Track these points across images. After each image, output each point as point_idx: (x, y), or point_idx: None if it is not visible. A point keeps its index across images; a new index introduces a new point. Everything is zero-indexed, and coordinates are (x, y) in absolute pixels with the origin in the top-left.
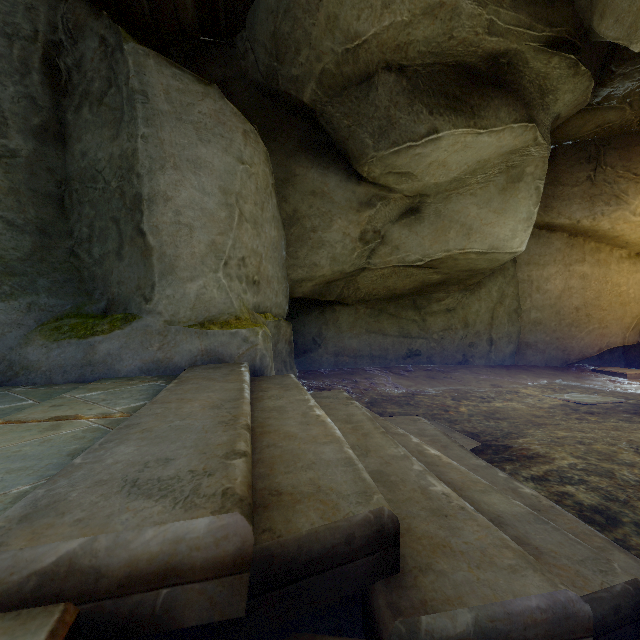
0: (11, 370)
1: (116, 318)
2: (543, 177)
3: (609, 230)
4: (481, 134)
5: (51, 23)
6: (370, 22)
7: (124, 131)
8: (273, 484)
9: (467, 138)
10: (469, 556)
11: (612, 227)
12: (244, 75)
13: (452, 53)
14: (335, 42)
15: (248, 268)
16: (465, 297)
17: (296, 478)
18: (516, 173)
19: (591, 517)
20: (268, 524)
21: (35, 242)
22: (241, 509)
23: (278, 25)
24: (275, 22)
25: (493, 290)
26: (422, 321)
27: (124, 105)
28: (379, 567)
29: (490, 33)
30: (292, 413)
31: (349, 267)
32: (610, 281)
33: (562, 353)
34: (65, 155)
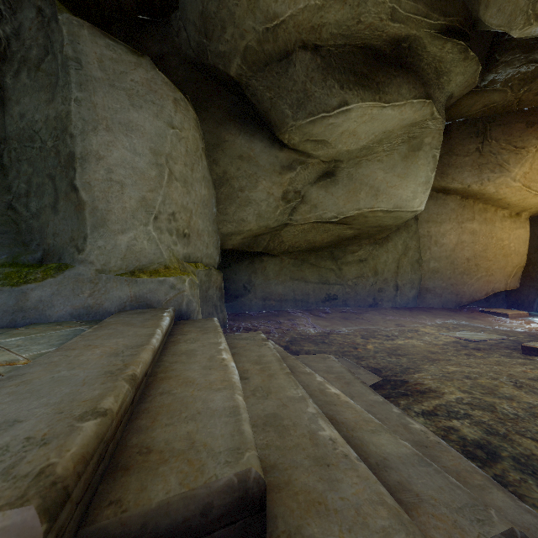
0: None
1: (50, 267)
2: (439, 147)
3: (494, 193)
4: (385, 107)
5: None
6: (287, 4)
7: (59, 95)
8: (147, 439)
9: (373, 111)
10: (342, 516)
11: (496, 191)
12: (178, 51)
13: (360, 36)
14: (256, 21)
15: (178, 222)
16: (375, 249)
17: (174, 431)
18: (416, 143)
19: (473, 452)
20: (119, 493)
21: None
22: (42, 499)
23: (205, 5)
24: (203, 2)
25: (398, 243)
26: (338, 270)
27: (59, 71)
28: (242, 536)
29: (393, 19)
30: (200, 357)
31: (273, 223)
32: (495, 236)
33: (456, 297)
34: (4, 116)
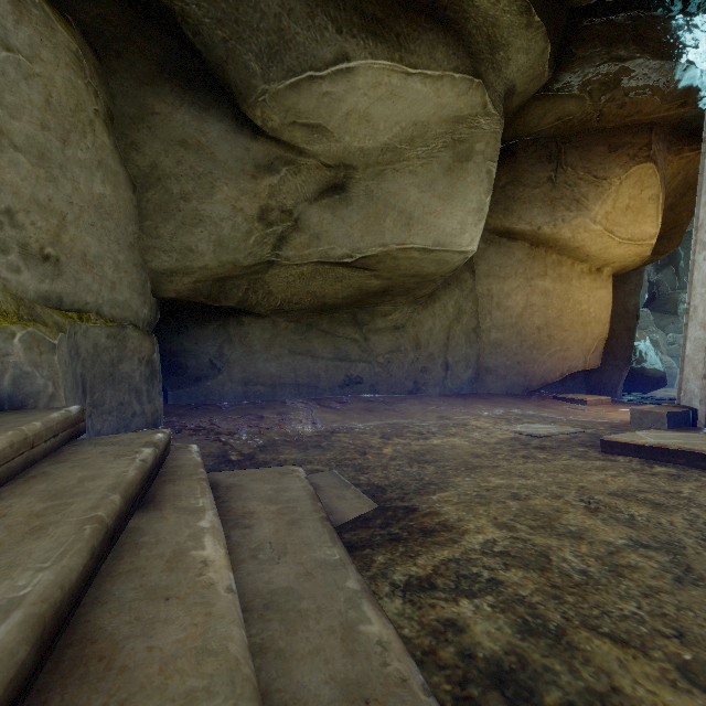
0: None
1: None
2: (495, 158)
3: (570, 239)
4: (411, 76)
5: None
6: None
7: None
8: None
9: (393, 79)
10: None
11: (573, 236)
12: None
13: None
14: None
15: (26, 231)
16: (416, 312)
17: None
18: (464, 150)
19: (479, 705)
20: None
21: None
22: None
23: None
24: None
25: (449, 305)
26: (364, 340)
27: None
28: None
29: None
30: None
31: (245, 257)
32: (572, 298)
33: (524, 379)
34: None
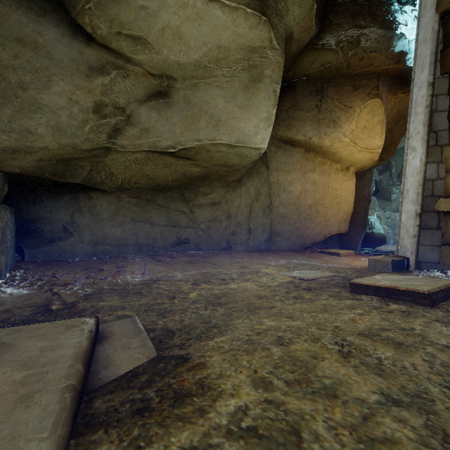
0: None
1: None
2: (279, 82)
3: (329, 147)
4: (212, 2)
5: None
6: None
7: None
8: None
9: (197, 2)
10: None
11: (331, 145)
12: None
13: None
14: None
15: None
16: (228, 193)
17: None
18: (257, 73)
19: None
20: None
21: None
22: None
23: None
24: None
25: (251, 189)
26: (190, 212)
27: None
28: None
29: None
30: None
31: (82, 142)
32: (331, 186)
33: (300, 239)
34: None
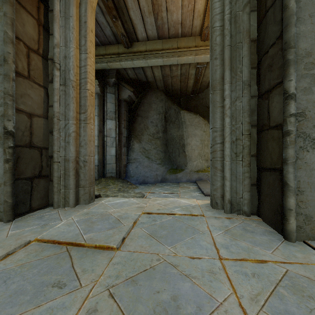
0: (164, 179)
1: (179, 170)
2: None
3: None
4: None
5: (165, 108)
6: None
7: (180, 130)
8: None
9: None
10: None
11: None
12: (202, 103)
13: None
14: None
15: (205, 157)
16: None
17: None
18: None
19: None
20: None
21: (164, 154)
22: None
23: None
24: None
25: None
26: None
27: (180, 124)
28: None
29: None
30: None
31: None
32: None
33: None
34: (166, 134)
